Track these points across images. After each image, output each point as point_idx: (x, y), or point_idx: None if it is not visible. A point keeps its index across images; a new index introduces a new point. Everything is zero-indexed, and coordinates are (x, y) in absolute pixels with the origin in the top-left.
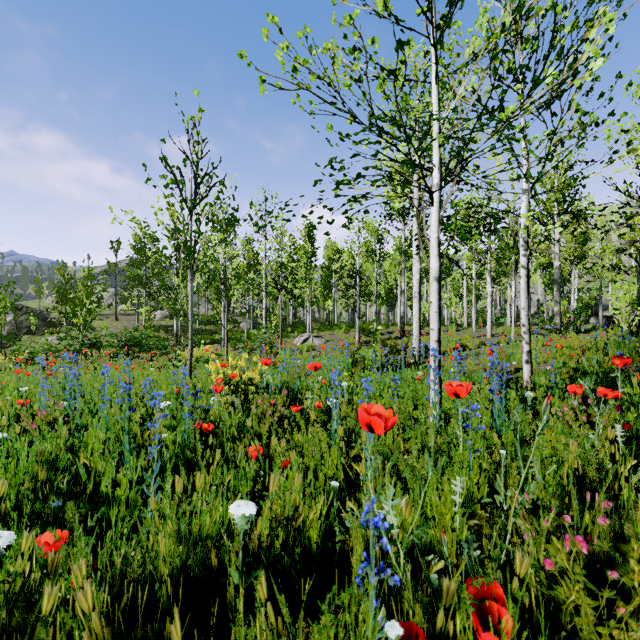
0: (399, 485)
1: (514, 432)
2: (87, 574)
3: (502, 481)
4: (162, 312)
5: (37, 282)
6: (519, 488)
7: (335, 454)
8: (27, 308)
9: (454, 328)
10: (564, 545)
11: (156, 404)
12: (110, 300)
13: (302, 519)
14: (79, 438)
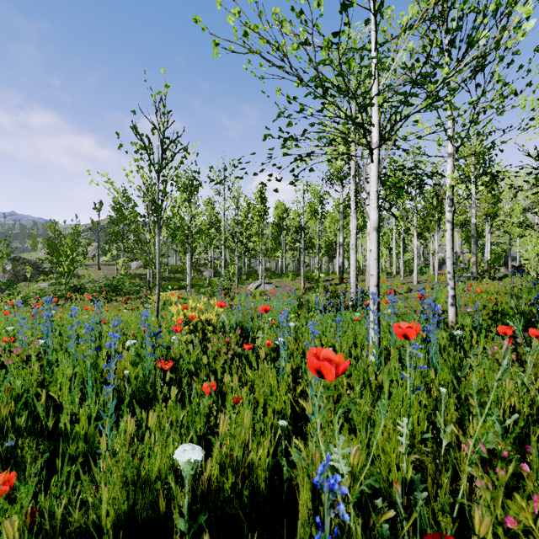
0: (346, 425)
1: (448, 369)
2: (18, 530)
3: (442, 418)
4: (137, 262)
5: (32, 237)
6: (475, 436)
7: (283, 390)
8: (23, 259)
9: (385, 276)
10: (533, 504)
11: (112, 345)
12: (94, 252)
13: (250, 459)
14: (52, 373)
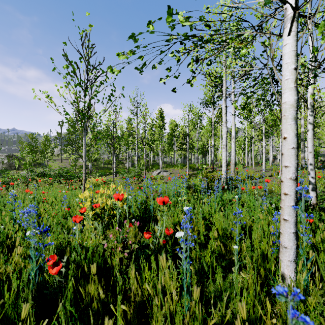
0: None
1: None
2: None
3: None
4: None
5: (21, 143)
6: None
7: None
8: (15, 156)
9: (241, 166)
10: None
11: None
12: (59, 152)
13: None
14: None
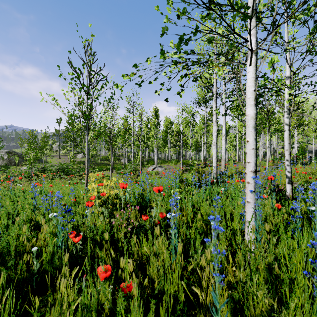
0: None
1: None
2: None
3: None
4: (82, 154)
5: (20, 139)
6: None
7: (176, 274)
8: (14, 152)
9: (232, 162)
10: None
11: None
12: (57, 148)
13: None
14: None
